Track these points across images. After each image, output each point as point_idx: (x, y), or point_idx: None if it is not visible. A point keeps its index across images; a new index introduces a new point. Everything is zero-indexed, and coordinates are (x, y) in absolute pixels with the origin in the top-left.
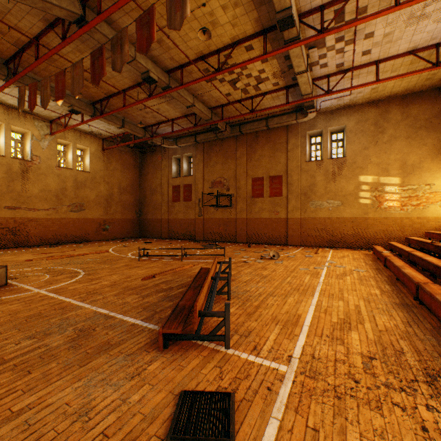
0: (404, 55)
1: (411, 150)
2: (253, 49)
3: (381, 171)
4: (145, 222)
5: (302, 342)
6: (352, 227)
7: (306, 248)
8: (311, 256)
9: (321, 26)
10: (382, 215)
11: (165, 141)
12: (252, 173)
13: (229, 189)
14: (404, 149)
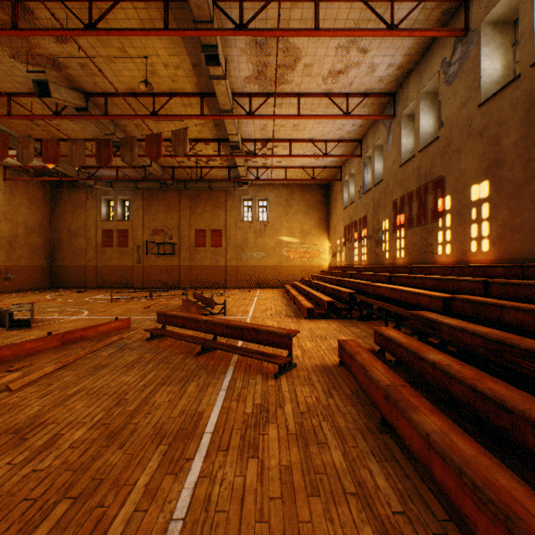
0: (299, 167)
1: (306, 221)
2: (210, 145)
3: (290, 234)
4: (61, 269)
5: (251, 314)
6: (273, 273)
7: (241, 289)
8: (247, 293)
9: (254, 151)
10: (290, 264)
11: (98, 182)
12: (196, 225)
13: (172, 238)
14: (303, 220)
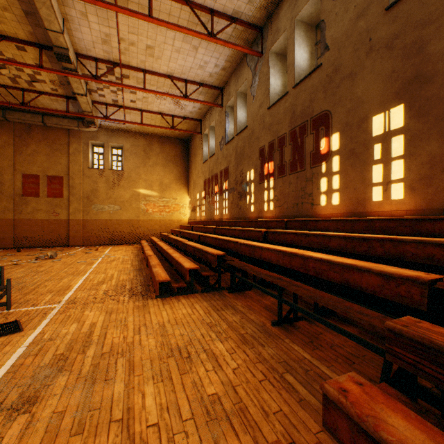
0: (157, 113)
1: (166, 175)
2: (28, 51)
3: (148, 186)
4: None
5: (70, 295)
6: (129, 227)
7: (89, 247)
8: (92, 252)
9: (96, 73)
10: (149, 218)
11: None
12: (23, 168)
13: None
14: (162, 173)
